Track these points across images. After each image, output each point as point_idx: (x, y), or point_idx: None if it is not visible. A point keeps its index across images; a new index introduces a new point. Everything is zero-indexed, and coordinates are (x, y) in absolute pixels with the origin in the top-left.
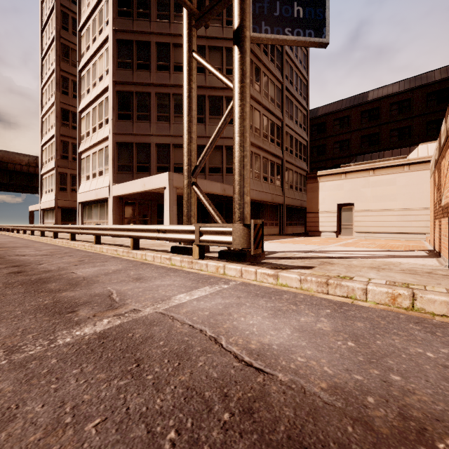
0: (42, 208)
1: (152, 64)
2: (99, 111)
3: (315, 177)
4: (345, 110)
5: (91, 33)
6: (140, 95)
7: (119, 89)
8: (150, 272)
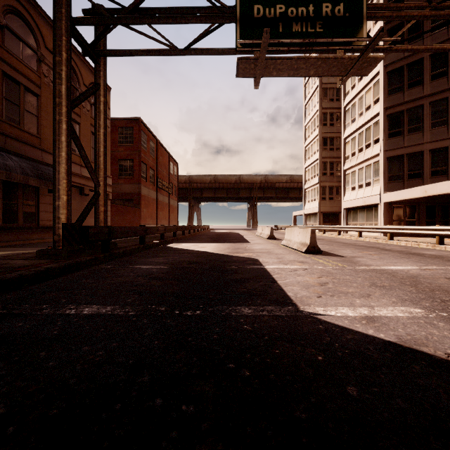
0: (305, 213)
1: (425, 78)
2: (366, 135)
3: None
4: None
5: None
6: (411, 111)
7: (389, 112)
8: None
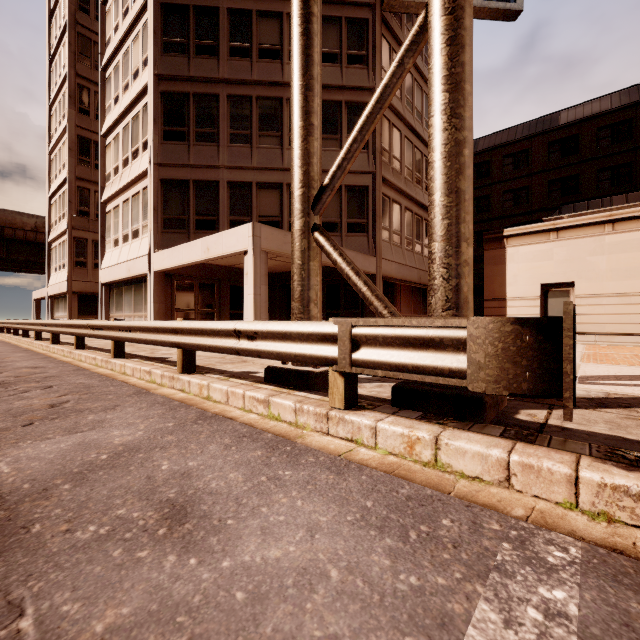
0: (50, 295)
1: (222, 47)
2: (133, 131)
3: (499, 238)
4: (522, 141)
5: (121, 2)
6: (201, 99)
7: (166, 88)
8: (219, 463)
